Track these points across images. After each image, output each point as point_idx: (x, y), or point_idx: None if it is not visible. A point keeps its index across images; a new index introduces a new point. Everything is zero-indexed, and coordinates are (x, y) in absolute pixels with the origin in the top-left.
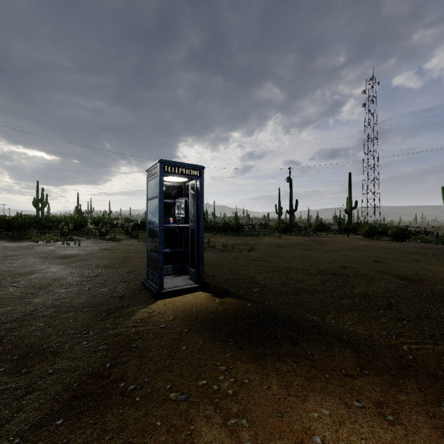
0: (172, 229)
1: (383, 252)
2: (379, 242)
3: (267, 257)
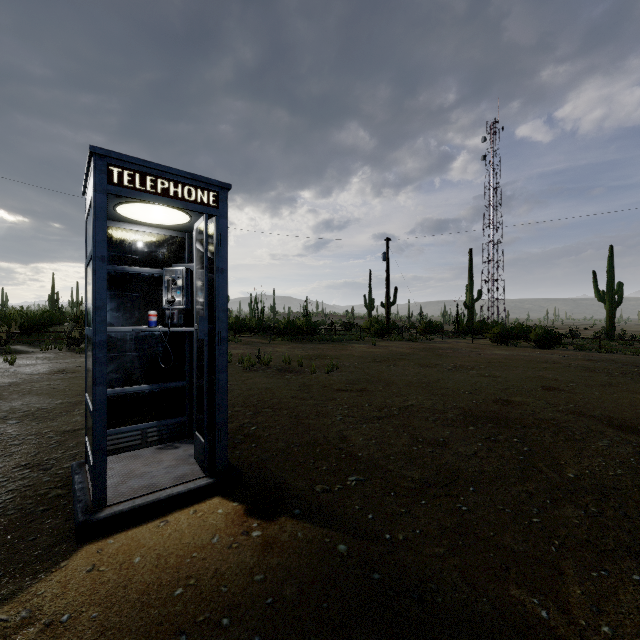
0: (157, 338)
1: (543, 368)
2: (520, 350)
3: (362, 383)
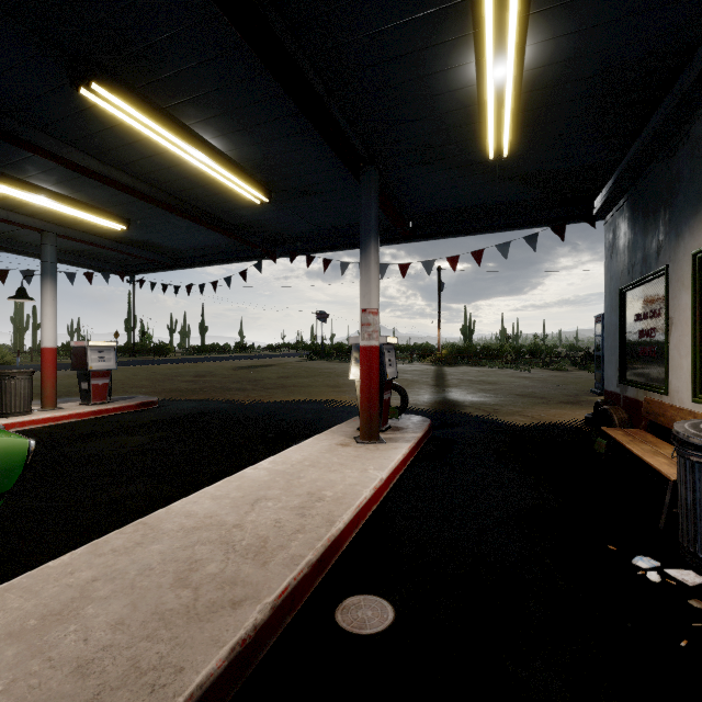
0: None
1: None
2: None
3: None
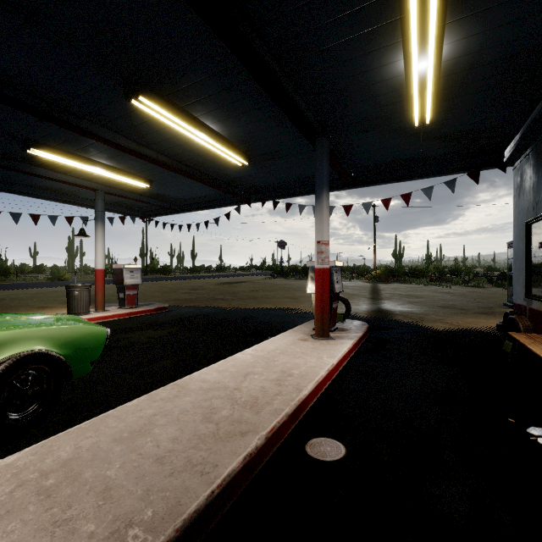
0: None
1: None
2: None
3: None
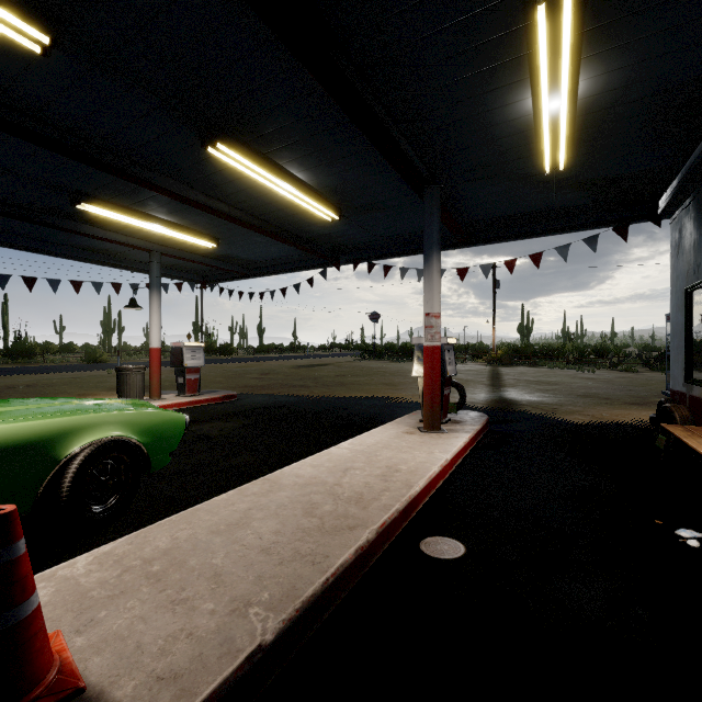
0: None
1: None
2: None
3: None
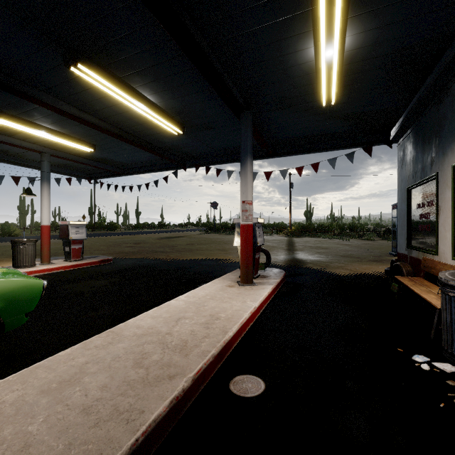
0: None
1: None
2: None
3: None
